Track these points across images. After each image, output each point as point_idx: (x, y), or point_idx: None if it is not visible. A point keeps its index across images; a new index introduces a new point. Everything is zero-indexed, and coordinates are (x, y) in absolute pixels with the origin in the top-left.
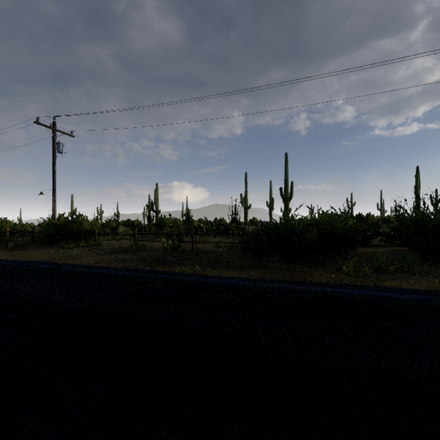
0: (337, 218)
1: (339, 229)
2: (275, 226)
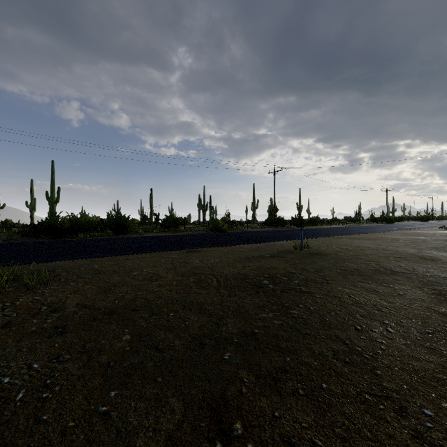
0: (80, 218)
1: (82, 223)
2: (47, 221)
